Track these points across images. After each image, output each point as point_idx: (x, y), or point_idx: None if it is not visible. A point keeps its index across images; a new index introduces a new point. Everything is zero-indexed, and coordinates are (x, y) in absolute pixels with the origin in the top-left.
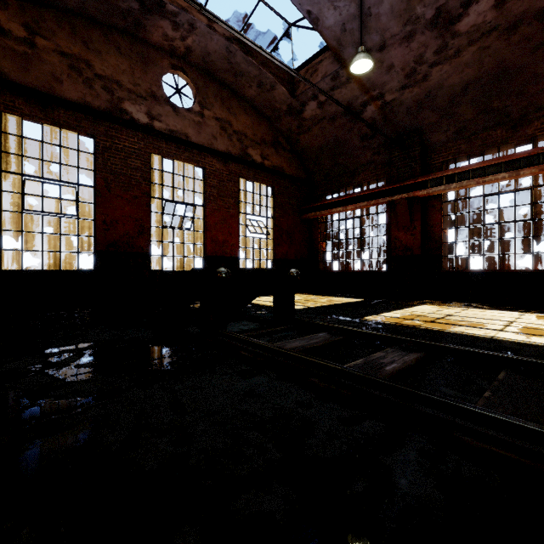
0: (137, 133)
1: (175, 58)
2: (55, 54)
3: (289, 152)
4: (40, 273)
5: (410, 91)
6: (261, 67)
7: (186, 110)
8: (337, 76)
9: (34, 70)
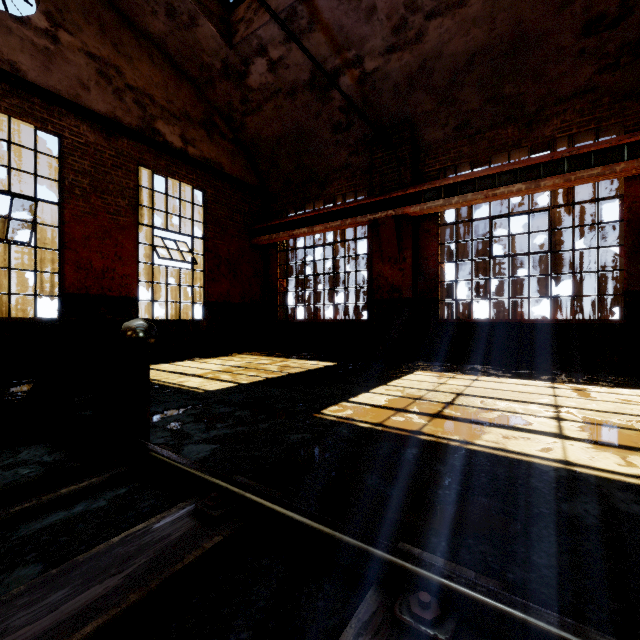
0: None
1: None
2: None
3: (231, 142)
4: None
5: (398, 57)
6: None
7: (13, 19)
8: (293, 16)
9: None
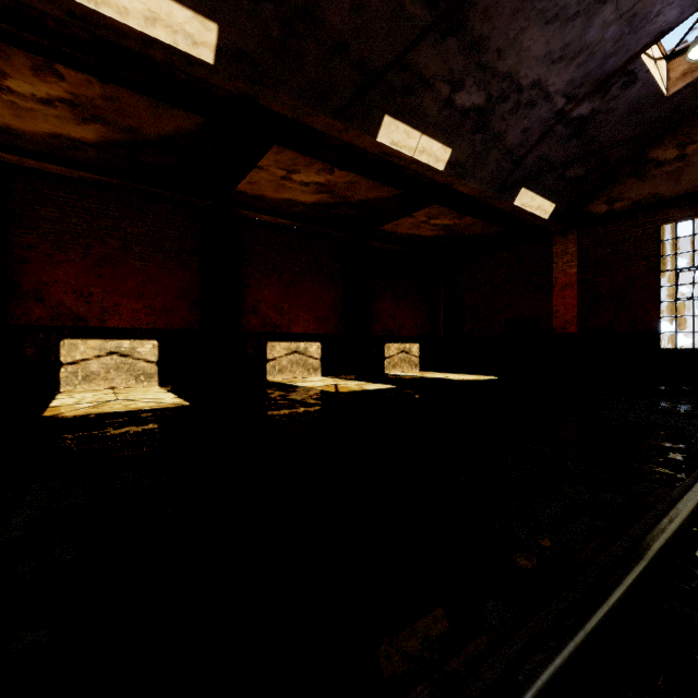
0: None
1: None
2: None
3: None
4: (690, 351)
5: None
6: None
7: None
8: None
9: (684, 178)
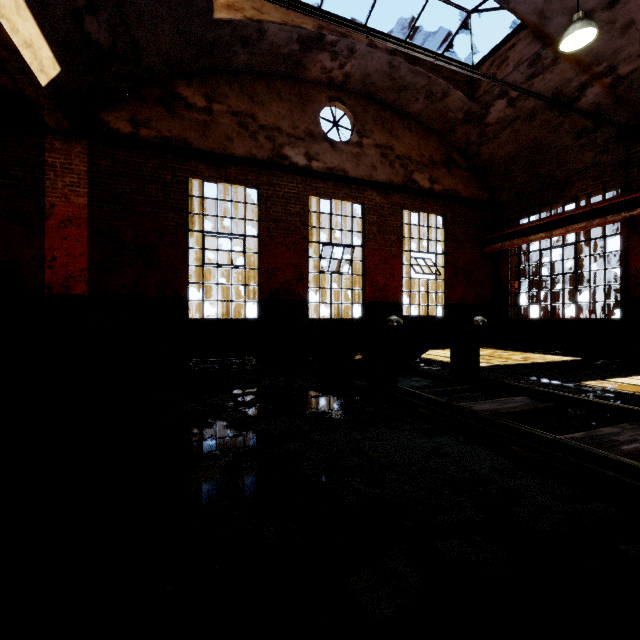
0: (296, 177)
1: (332, 89)
2: (227, 116)
3: (466, 170)
4: (216, 321)
5: None
6: (430, 74)
7: (344, 143)
8: (537, 60)
9: (212, 135)
